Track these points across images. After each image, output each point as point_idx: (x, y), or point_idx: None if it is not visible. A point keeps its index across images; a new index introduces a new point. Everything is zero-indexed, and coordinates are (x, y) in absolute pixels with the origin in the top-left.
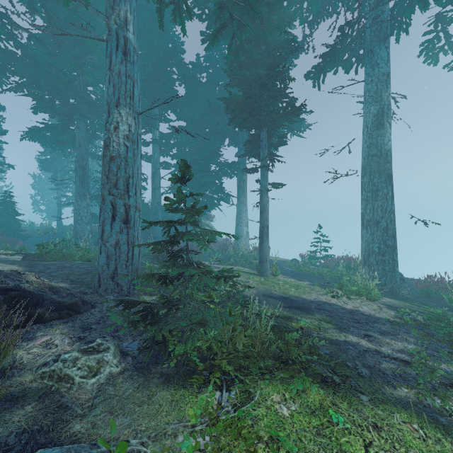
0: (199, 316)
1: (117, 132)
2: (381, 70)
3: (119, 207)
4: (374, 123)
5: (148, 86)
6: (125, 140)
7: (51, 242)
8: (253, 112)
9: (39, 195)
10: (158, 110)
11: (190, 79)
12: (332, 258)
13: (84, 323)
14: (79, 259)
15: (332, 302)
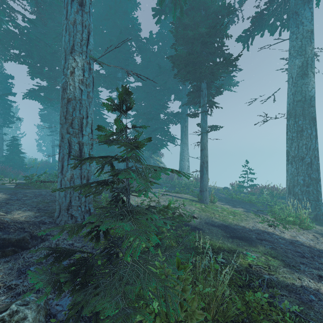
0: (137, 288)
1: (72, 75)
2: (305, 28)
3: (74, 144)
4: (299, 73)
5: (113, 56)
6: (80, 83)
7: (35, 174)
8: (194, 67)
9: (42, 139)
10: (121, 75)
11: (144, 50)
12: (256, 187)
13: (25, 263)
14: (56, 187)
15: (269, 231)
